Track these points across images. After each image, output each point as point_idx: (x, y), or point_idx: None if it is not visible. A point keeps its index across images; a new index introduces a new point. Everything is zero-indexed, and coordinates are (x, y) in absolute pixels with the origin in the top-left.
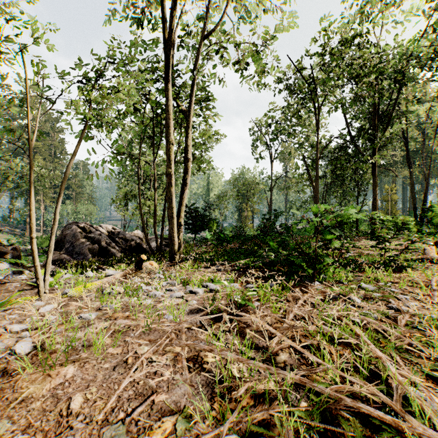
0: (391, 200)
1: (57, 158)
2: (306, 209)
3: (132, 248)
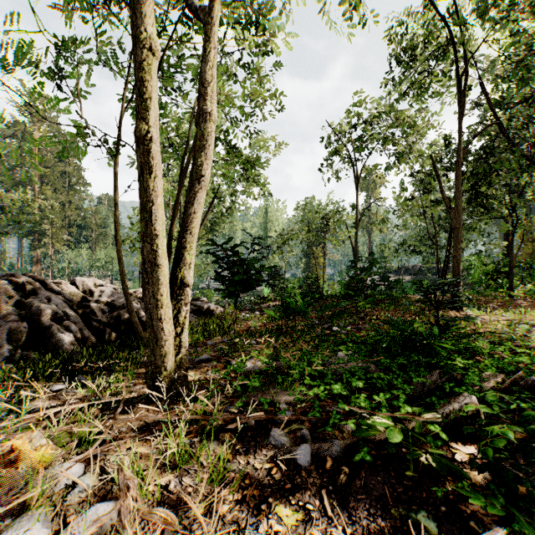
0: (532, 240)
1: (72, 189)
2: (404, 253)
3: (122, 322)
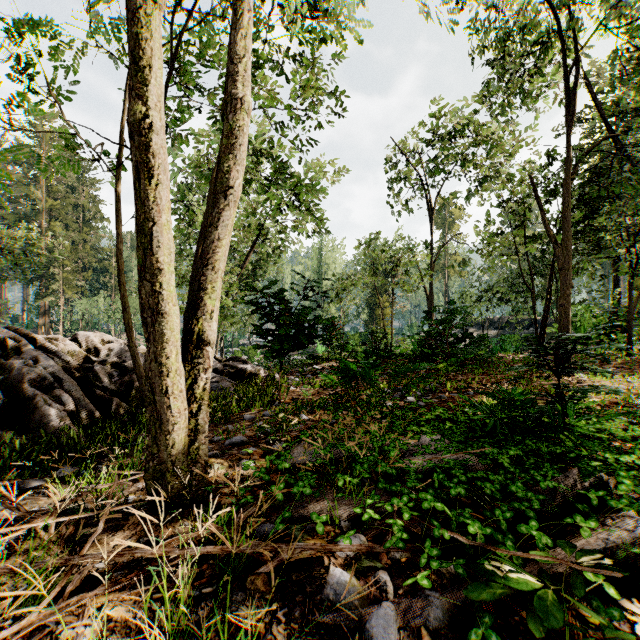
0: None
1: (87, 226)
2: (489, 302)
3: (135, 389)
